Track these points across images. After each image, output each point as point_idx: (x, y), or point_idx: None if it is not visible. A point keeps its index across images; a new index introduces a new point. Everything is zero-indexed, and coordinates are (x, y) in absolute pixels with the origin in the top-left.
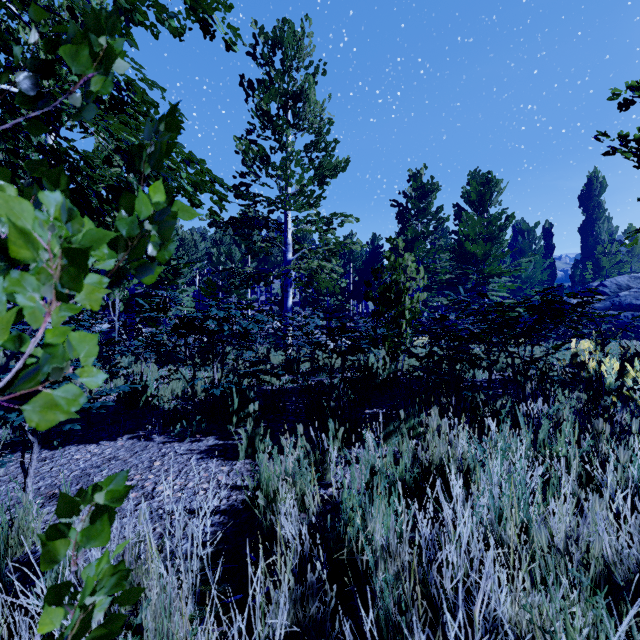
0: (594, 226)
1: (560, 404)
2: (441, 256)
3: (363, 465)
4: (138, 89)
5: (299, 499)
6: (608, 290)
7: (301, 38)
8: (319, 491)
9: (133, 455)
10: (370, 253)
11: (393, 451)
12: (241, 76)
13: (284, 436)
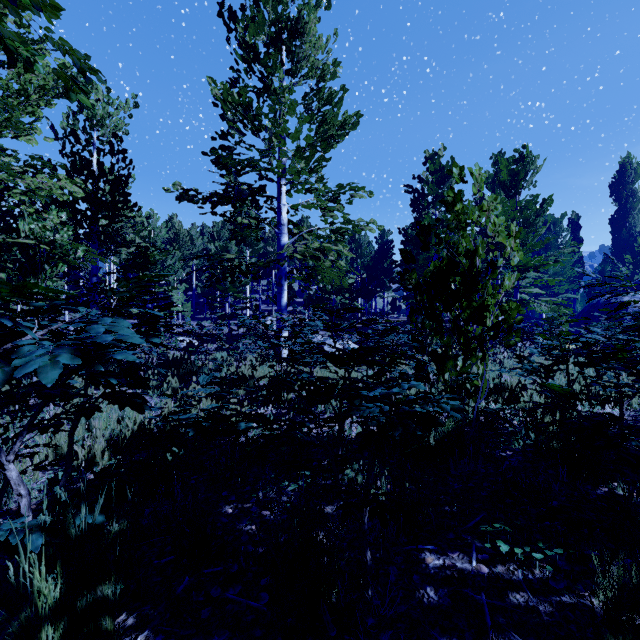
0: (627, 217)
1: None
2: None
3: None
4: None
5: None
6: None
7: None
8: None
9: None
10: (379, 249)
11: None
12: (220, 4)
13: None
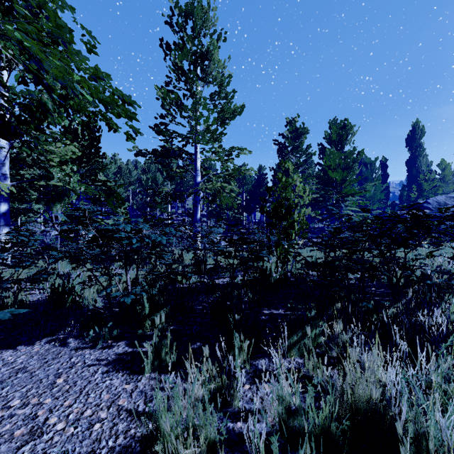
0: (416, 160)
1: (453, 314)
2: (310, 181)
3: (274, 395)
4: (50, 12)
5: (204, 450)
6: (431, 206)
7: (207, 11)
8: (226, 424)
9: (42, 365)
10: (257, 179)
11: (298, 364)
12: (161, 39)
13: (191, 341)
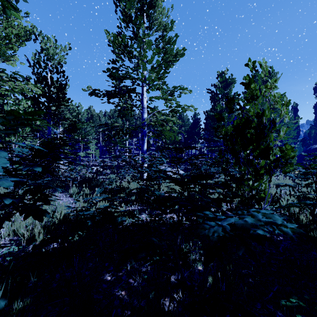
0: None
1: None
2: None
3: None
4: None
5: None
6: None
7: None
8: None
9: None
10: (193, 122)
11: None
12: None
13: None
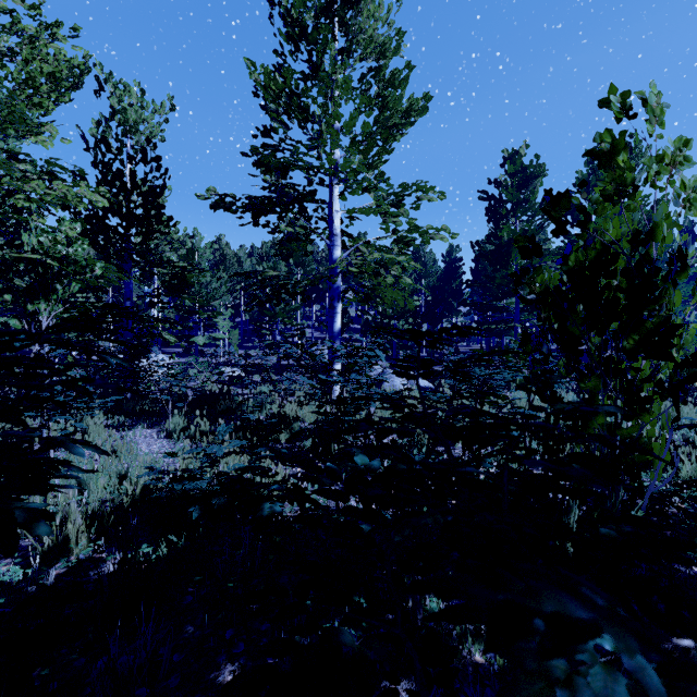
0: None
1: None
2: (548, 264)
3: None
4: None
5: None
6: None
7: None
8: None
9: None
10: (446, 268)
11: None
12: None
13: None
